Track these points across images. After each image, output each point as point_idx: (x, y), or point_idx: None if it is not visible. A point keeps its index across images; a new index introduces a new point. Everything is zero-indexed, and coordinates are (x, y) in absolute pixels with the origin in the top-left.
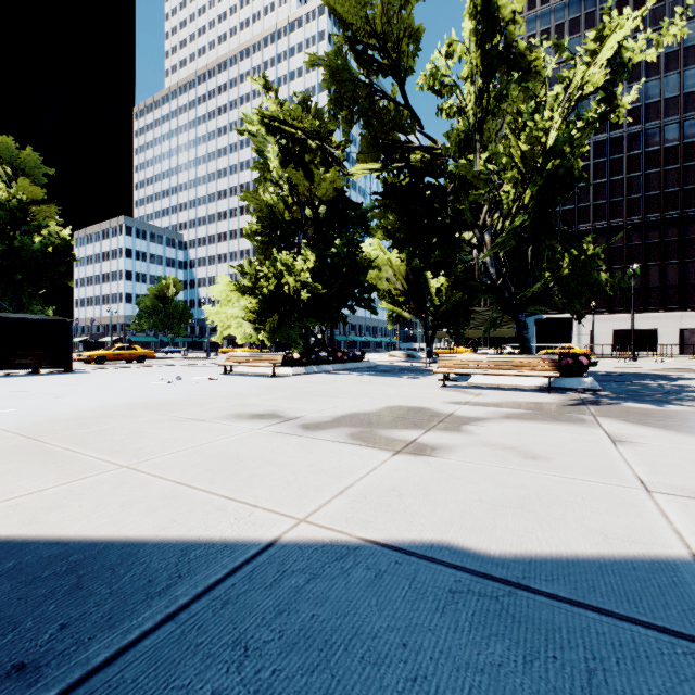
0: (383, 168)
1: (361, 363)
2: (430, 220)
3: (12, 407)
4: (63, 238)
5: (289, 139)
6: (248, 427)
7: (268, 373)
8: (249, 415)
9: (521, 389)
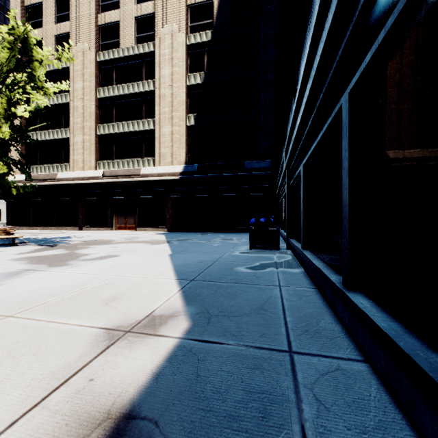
0: None
1: None
2: None
3: None
4: None
5: None
6: (46, 273)
7: None
8: None
9: None
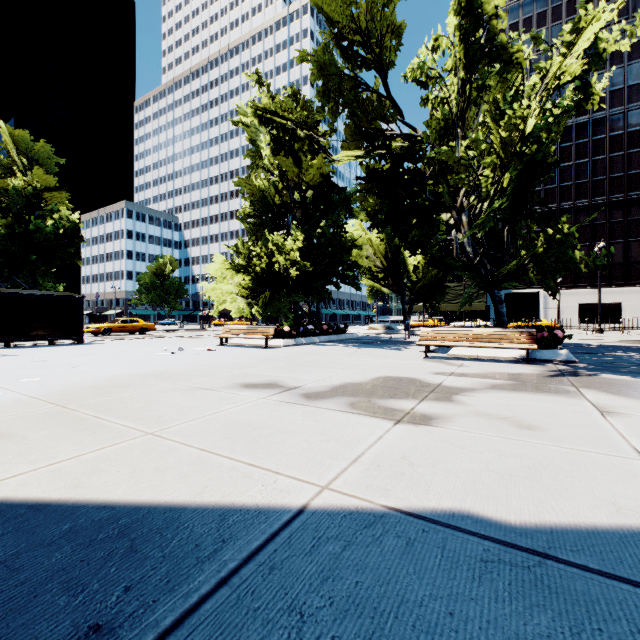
0: (366, 155)
1: (344, 335)
2: (410, 203)
3: (37, 376)
4: (73, 221)
5: (280, 129)
6: (253, 396)
7: (261, 344)
8: (252, 384)
9: (500, 360)
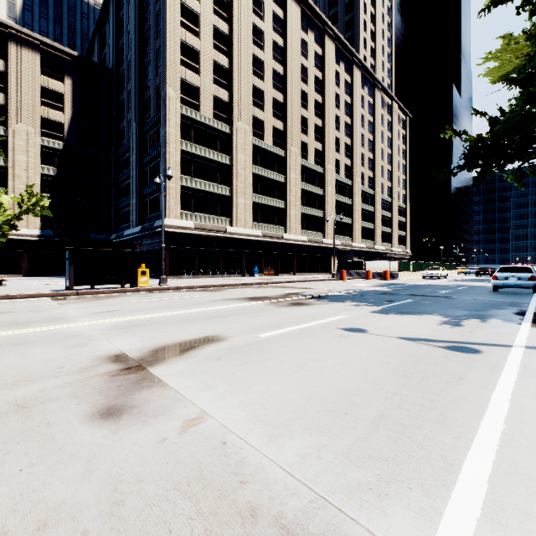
0: None
1: None
2: None
3: None
4: None
5: None
6: None
7: None
8: None
9: None
